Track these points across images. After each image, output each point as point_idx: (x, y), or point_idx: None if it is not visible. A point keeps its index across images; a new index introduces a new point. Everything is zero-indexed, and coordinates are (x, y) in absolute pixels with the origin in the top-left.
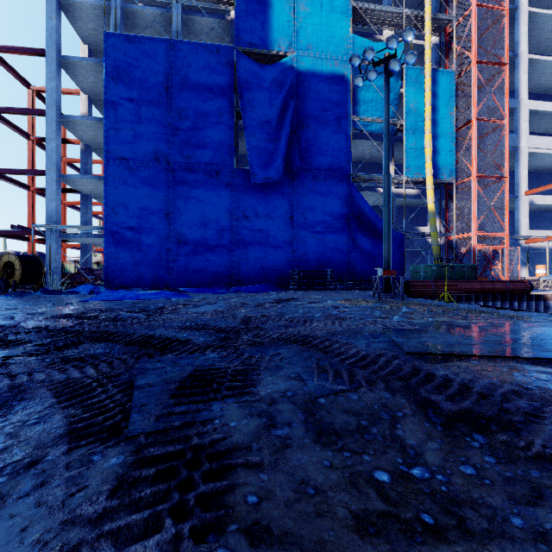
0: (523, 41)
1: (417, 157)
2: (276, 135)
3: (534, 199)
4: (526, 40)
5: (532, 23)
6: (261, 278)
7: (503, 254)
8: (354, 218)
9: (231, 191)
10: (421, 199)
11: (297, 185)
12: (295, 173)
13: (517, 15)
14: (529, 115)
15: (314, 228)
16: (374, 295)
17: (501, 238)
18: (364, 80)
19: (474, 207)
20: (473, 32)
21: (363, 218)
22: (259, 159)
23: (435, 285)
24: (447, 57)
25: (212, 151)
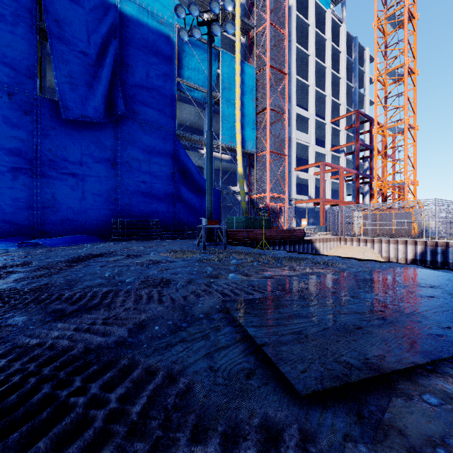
0: (293, 65)
1: (230, 128)
2: (95, 72)
3: (299, 174)
4: (295, 65)
5: (297, 55)
6: (76, 228)
7: (284, 211)
8: (180, 173)
9: (32, 122)
10: (232, 164)
11: (121, 131)
12: (118, 118)
13: (290, 45)
14: (295, 117)
15: (140, 177)
16: (199, 244)
17: (284, 199)
18: (189, 36)
19: (268, 174)
20: (267, 42)
21: (187, 173)
22: (72, 92)
23: (247, 234)
24: (250, 56)
25: (0, 65)
